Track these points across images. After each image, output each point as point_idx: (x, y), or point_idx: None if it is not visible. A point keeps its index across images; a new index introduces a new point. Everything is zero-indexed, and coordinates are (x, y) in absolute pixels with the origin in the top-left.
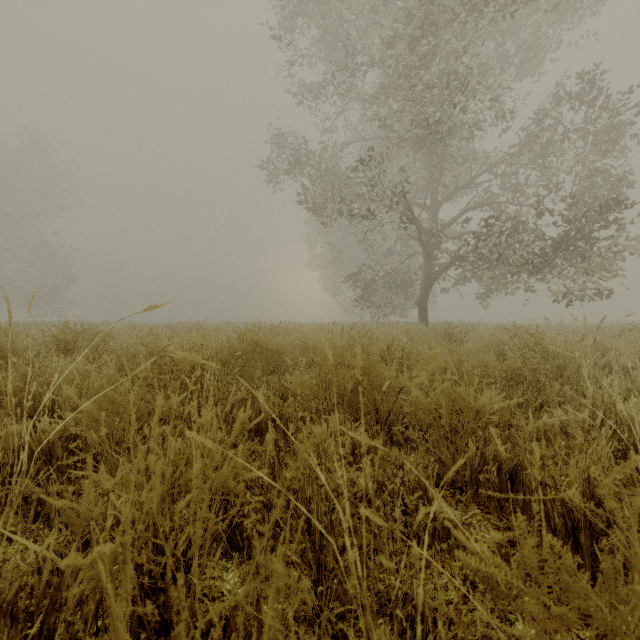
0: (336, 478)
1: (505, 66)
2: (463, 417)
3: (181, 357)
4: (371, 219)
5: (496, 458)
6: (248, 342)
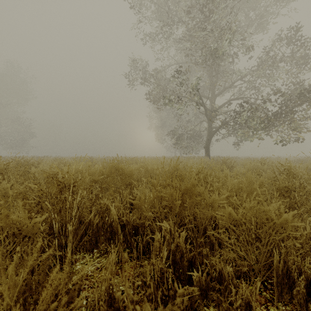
0: None
1: (249, 26)
2: (265, 229)
3: (69, 178)
4: (181, 103)
5: (296, 265)
6: (110, 169)
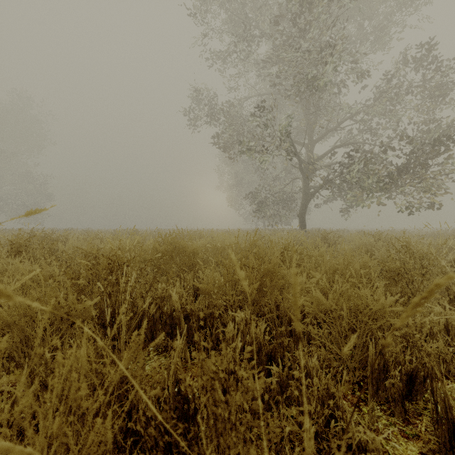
0: (251, 454)
1: (363, 41)
2: (360, 317)
3: (113, 258)
4: (265, 153)
5: (395, 358)
6: (168, 245)
